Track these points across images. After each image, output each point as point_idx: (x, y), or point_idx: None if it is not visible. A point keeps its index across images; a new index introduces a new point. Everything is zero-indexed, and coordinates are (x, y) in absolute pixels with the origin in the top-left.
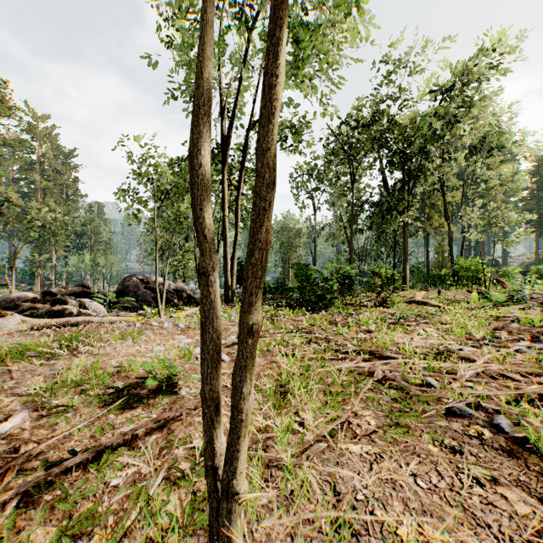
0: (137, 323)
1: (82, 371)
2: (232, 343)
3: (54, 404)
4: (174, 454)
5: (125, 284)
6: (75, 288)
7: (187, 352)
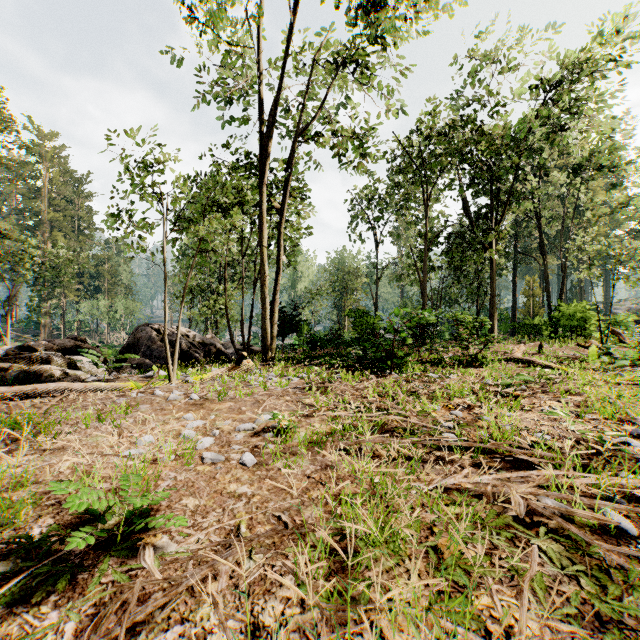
0: (133, 392)
1: (0, 488)
2: (263, 427)
3: None
4: None
5: (136, 336)
6: (64, 342)
7: (189, 448)
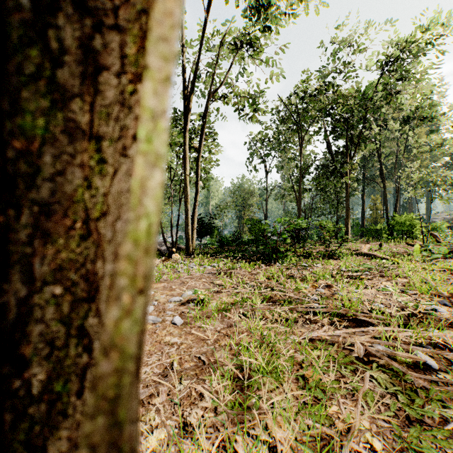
0: None
1: None
2: (187, 299)
3: None
4: None
5: None
6: None
7: None
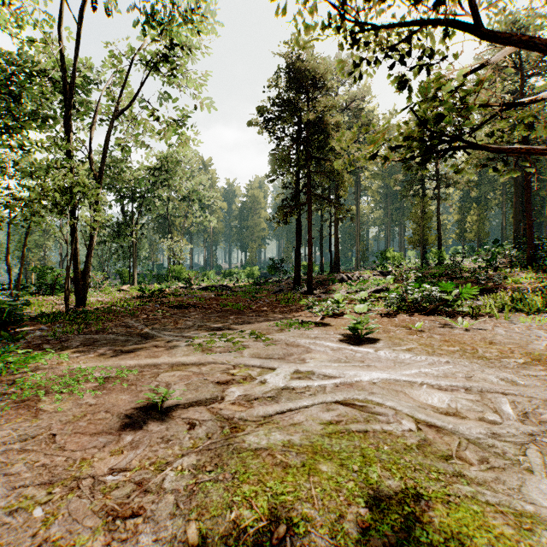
0: None
1: None
2: None
3: None
4: None
5: None
6: None
7: None
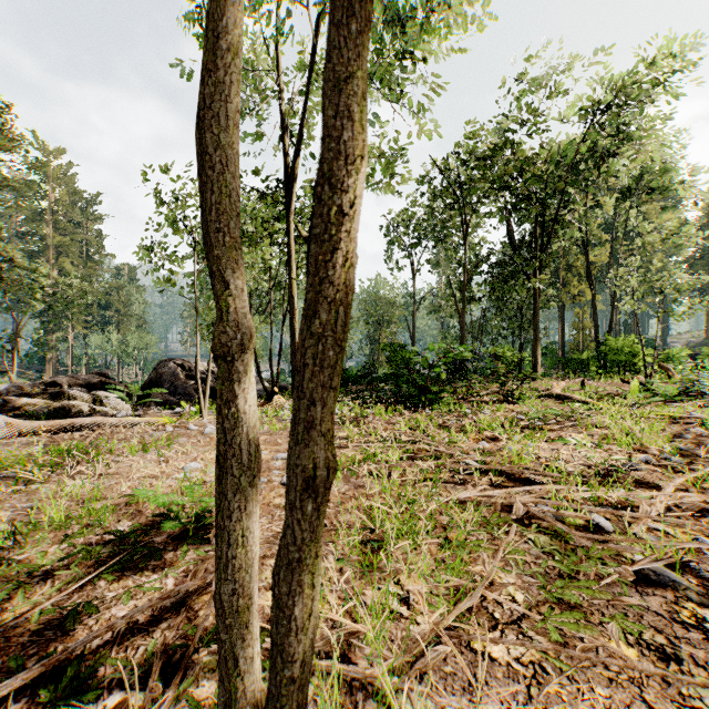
0: (168, 427)
1: (75, 502)
2: None
3: (17, 561)
4: (191, 663)
5: (159, 372)
6: (88, 377)
7: None
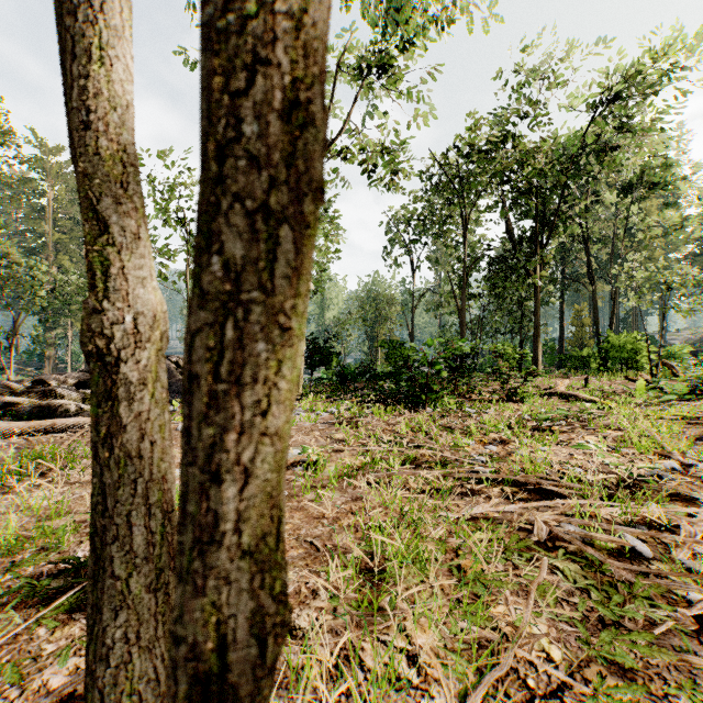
0: None
1: (37, 517)
2: (292, 461)
3: None
4: None
5: None
6: (78, 375)
7: None
